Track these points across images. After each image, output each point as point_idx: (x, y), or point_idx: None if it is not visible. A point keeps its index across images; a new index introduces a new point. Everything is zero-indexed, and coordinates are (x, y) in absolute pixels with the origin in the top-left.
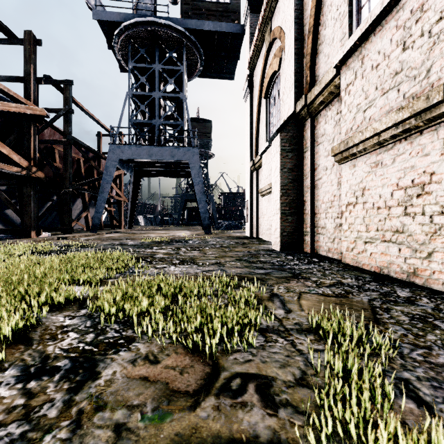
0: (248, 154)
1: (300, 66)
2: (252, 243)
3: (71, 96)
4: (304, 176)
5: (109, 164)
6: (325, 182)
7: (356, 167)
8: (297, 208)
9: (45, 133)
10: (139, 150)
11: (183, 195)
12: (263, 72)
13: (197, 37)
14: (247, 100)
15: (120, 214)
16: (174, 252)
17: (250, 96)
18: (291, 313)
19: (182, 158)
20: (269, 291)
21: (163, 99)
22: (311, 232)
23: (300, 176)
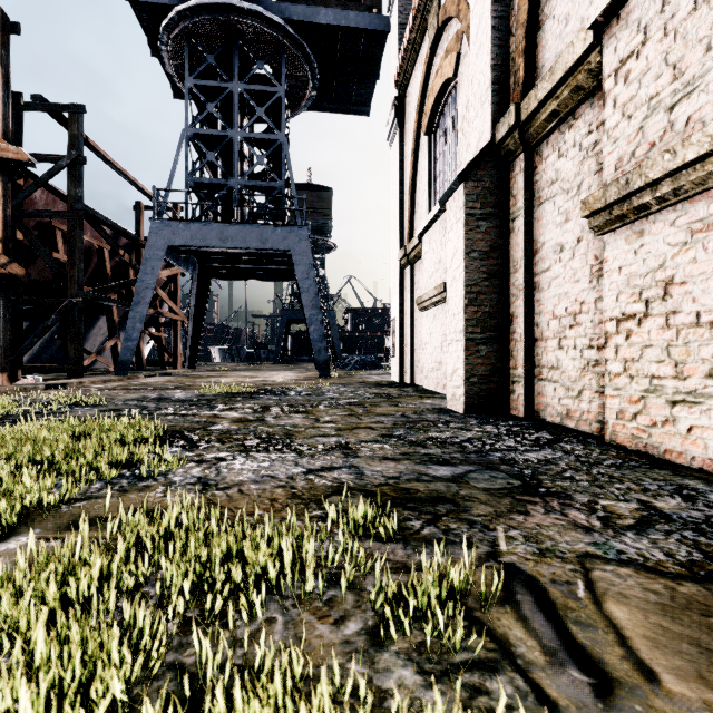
0: (396, 237)
1: (502, 53)
2: (405, 396)
3: (83, 134)
4: (510, 267)
5: (151, 255)
6: (558, 275)
7: (648, 236)
8: (498, 329)
9: (37, 200)
10: (203, 230)
11: (284, 313)
12: (423, 87)
13: (306, 38)
14: (393, 142)
15: (175, 342)
16: (255, 416)
17: (399, 134)
18: (618, 701)
19: (280, 245)
20: (489, 554)
21: (247, 143)
22: (527, 377)
23: (503, 267)
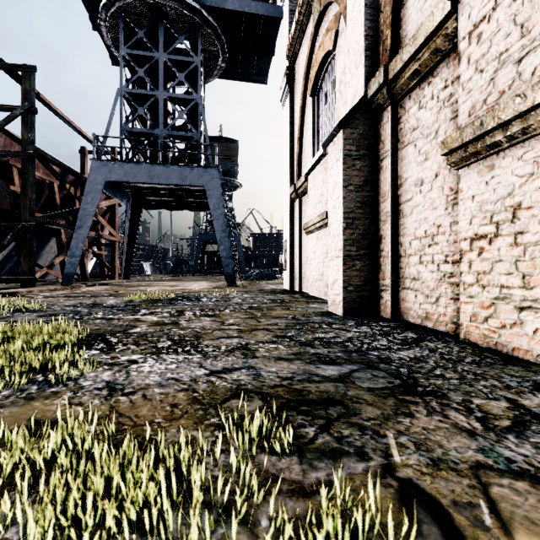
0: (287, 176)
1: (373, 26)
2: (295, 302)
3: (34, 89)
4: (379, 198)
5: (91, 188)
6: (418, 204)
7: (498, 169)
8: (370, 248)
9: None
10: (134, 169)
11: (201, 236)
12: (309, 59)
13: (217, 20)
14: (285, 103)
15: (113, 259)
16: (171, 319)
17: (289, 96)
18: None
19: (197, 182)
20: (384, 467)
21: (170, 101)
22: (393, 286)
23: (374, 198)
